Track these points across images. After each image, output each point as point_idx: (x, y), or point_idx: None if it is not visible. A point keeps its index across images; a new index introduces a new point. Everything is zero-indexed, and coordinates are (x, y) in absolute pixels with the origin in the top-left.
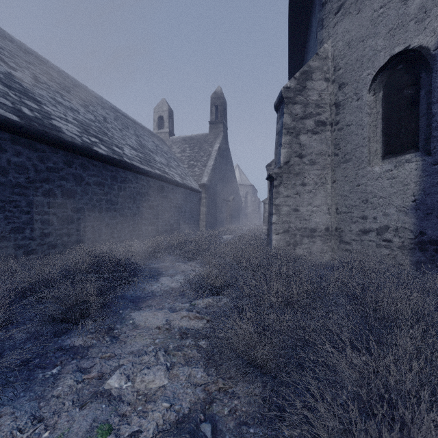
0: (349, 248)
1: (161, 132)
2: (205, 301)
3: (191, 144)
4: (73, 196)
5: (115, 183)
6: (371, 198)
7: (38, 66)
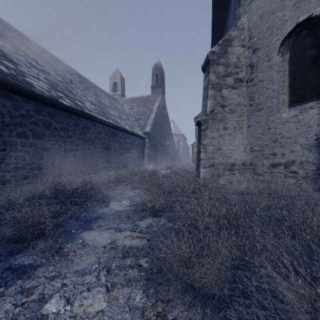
0: (261, 178)
1: (115, 94)
2: (146, 222)
3: (138, 103)
4: (42, 138)
5: (77, 128)
6: (280, 138)
7: (19, 40)
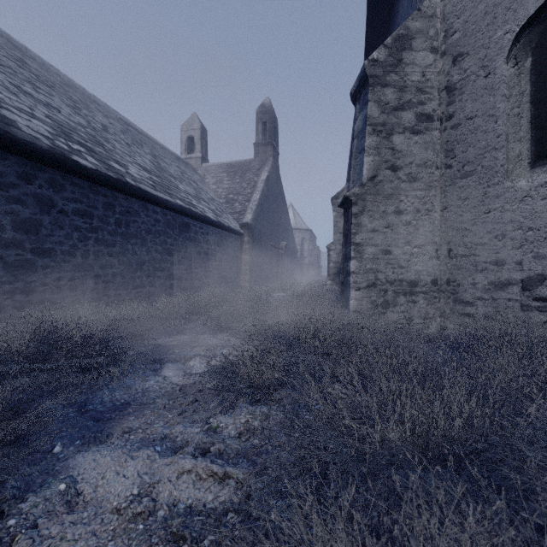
0: (471, 311)
1: (191, 157)
2: (238, 420)
3: (231, 173)
4: (35, 230)
5: (111, 214)
6: (512, 230)
7: (7, 49)
